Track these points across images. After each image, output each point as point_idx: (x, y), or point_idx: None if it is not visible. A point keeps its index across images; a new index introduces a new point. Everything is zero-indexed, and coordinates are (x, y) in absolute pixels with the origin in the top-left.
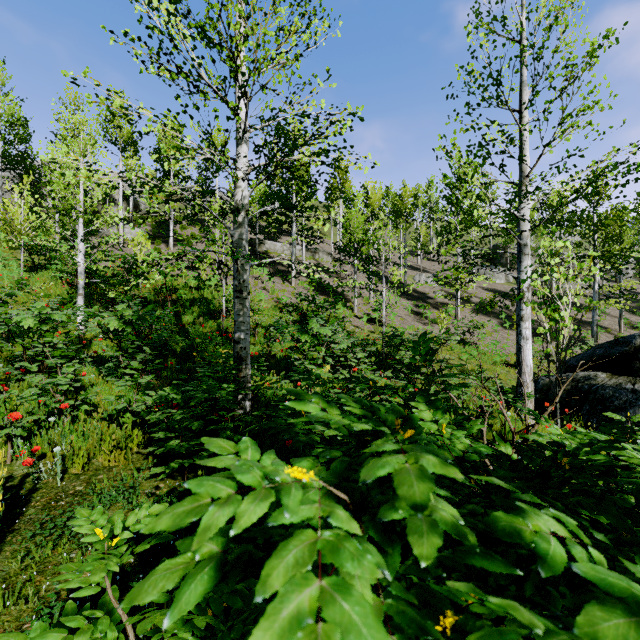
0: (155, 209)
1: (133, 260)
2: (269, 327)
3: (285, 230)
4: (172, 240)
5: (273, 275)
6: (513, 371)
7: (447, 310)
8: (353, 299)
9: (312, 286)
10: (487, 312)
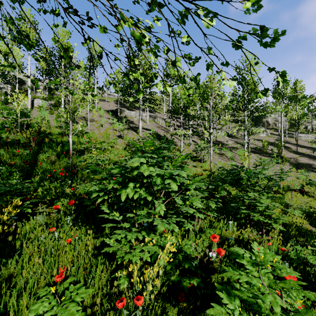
0: (51, 86)
1: (14, 112)
2: (116, 163)
3: (138, 107)
4: (63, 106)
5: (127, 129)
6: (299, 195)
7: (239, 151)
8: (179, 144)
9: (152, 136)
10: (261, 153)
